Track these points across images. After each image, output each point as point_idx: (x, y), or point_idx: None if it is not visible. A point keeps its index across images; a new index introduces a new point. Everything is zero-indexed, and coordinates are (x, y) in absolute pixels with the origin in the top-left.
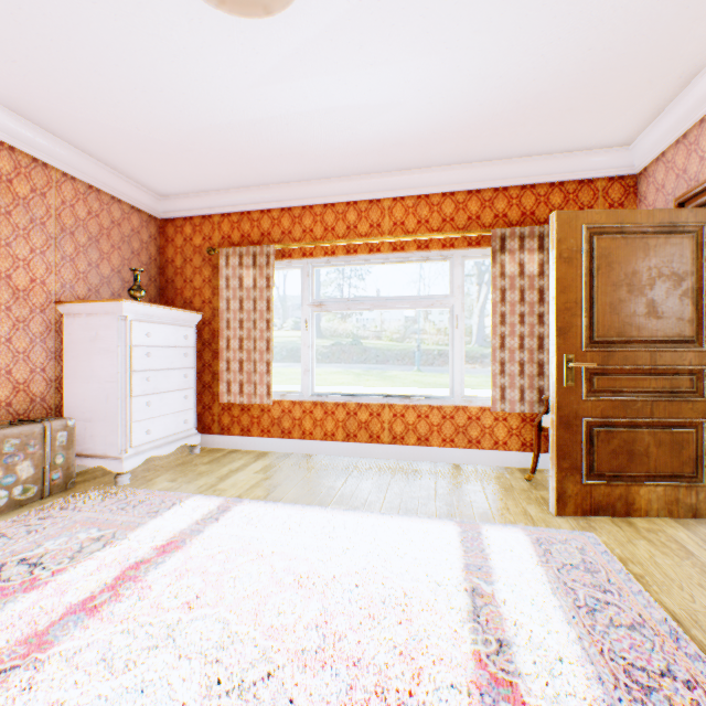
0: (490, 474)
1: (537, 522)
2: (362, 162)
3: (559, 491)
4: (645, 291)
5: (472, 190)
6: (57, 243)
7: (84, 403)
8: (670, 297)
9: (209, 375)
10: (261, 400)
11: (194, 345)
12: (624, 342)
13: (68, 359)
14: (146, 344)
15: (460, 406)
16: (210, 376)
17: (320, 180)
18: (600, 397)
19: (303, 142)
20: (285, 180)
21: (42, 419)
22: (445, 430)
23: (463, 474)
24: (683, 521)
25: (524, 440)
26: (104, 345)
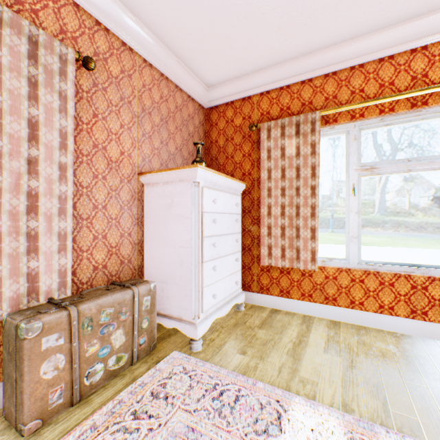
0: None
1: None
2: None
3: None
4: None
5: None
6: (139, 121)
7: (160, 265)
8: None
9: (247, 239)
10: (305, 266)
11: (240, 212)
12: None
13: (147, 224)
14: (211, 210)
15: None
16: (248, 240)
17: (377, 31)
18: None
19: None
20: (334, 40)
21: (130, 283)
22: None
23: None
24: None
25: None
26: (178, 212)
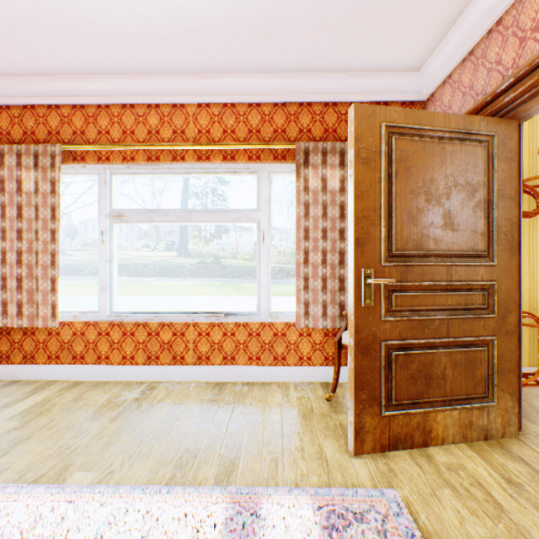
0: (293, 395)
1: (333, 471)
2: (157, 54)
3: (358, 426)
4: (443, 201)
5: (278, 102)
6: None
7: None
8: (465, 208)
9: None
10: (45, 323)
11: None
12: (423, 256)
13: None
14: None
15: (266, 322)
16: None
17: (116, 75)
18: (399, 317)
19: (69, 7)
20: (72, 70)
21: None
22: (251, 348)
23: (266, 397)
24: (477, 446)
25: (327, 354)
26: None
